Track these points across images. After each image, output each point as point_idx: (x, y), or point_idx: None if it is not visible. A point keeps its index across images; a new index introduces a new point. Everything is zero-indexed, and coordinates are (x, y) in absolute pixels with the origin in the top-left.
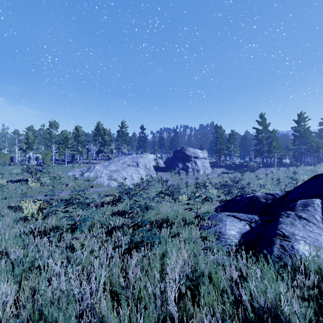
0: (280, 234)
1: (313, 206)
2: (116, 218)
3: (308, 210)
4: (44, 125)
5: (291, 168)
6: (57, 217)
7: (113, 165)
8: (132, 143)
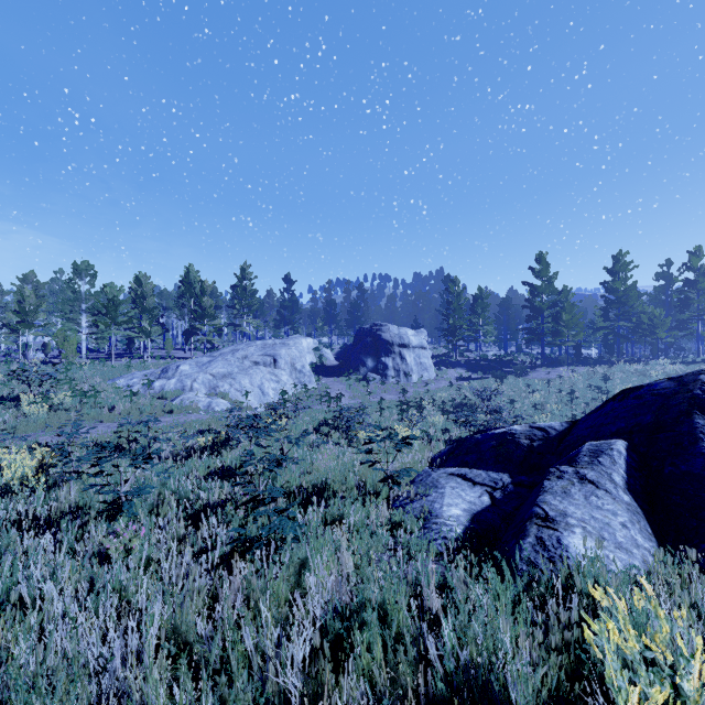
0: (540, 516)
1: (611, 454)
2: (215, 485)
3: (600, 464)
4: (62, 272)
5: (599, 369)
6: (83, 483)
7: (220, 364)
8: (267, 312)
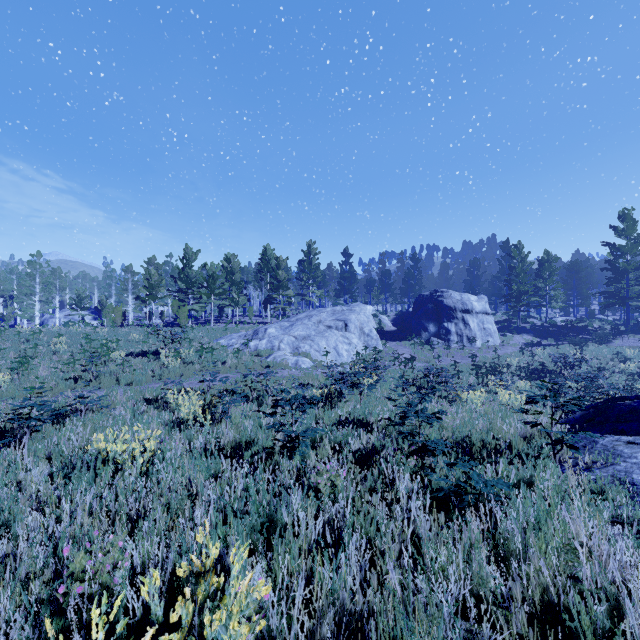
0: None
1: None
2: (353, 433)
3: None
4: (171, 256)
5: None
6: (230, 422)
7: (300, 327)
8: (328, 283)
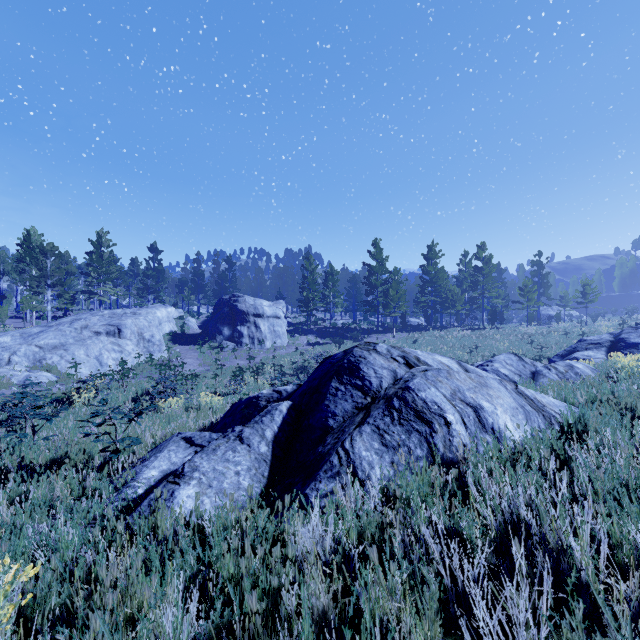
0: (176, 473)
1: (273, 414)
2: None
3: (262, 422)
4: None
5: (416, 334)
6: None
7: (51, 334)
8: (129, 280)
